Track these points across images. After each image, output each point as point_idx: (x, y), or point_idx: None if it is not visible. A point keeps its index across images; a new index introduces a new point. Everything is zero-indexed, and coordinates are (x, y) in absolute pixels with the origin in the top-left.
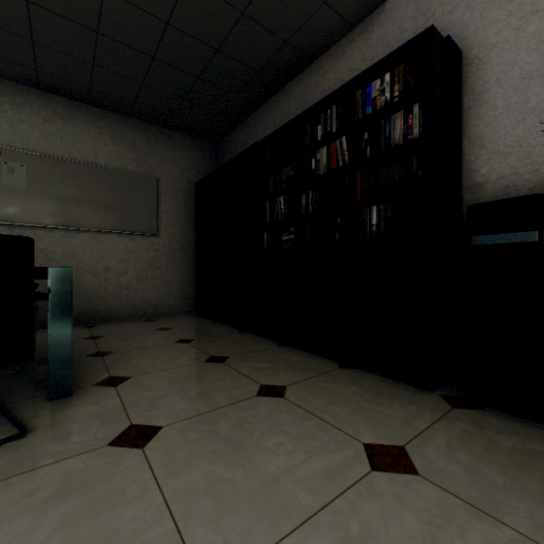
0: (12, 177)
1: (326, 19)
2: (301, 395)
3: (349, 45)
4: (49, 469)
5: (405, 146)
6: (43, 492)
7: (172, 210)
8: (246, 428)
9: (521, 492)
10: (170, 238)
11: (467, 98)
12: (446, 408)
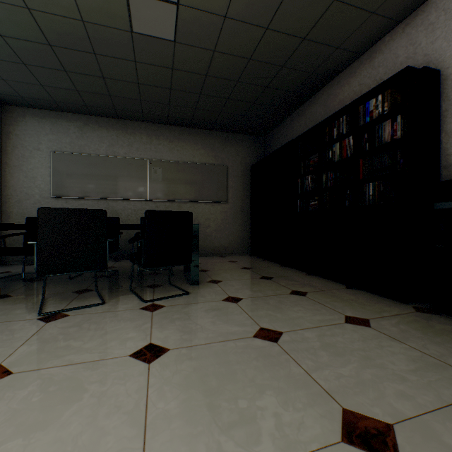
0: (155, 175)
1: (340, 56)
2: (315, 296)
3: (359, 67)
4: (203, 303)
5: (390, 144)
6: (205, 308)
7: (235, 185)
8: (283, 303)
9: (426, 339)
10: (234, 204)
11: (444, 103)
12: (411, 311)
